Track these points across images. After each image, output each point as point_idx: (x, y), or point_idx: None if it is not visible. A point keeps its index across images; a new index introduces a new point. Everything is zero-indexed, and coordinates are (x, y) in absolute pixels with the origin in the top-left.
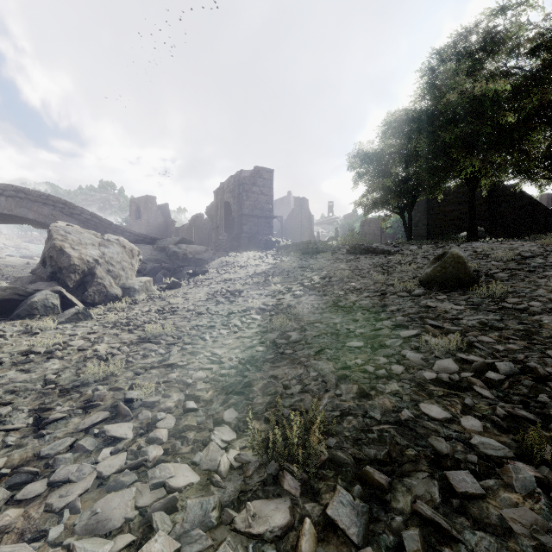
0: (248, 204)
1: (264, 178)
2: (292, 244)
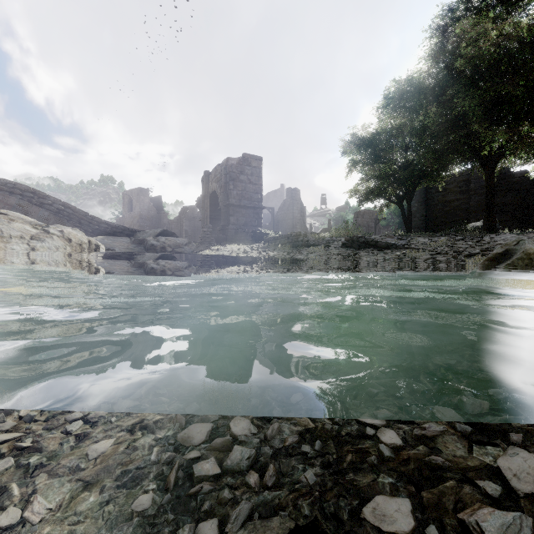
0: (235, 194)
1: (252, 166)
2: (280, 236)
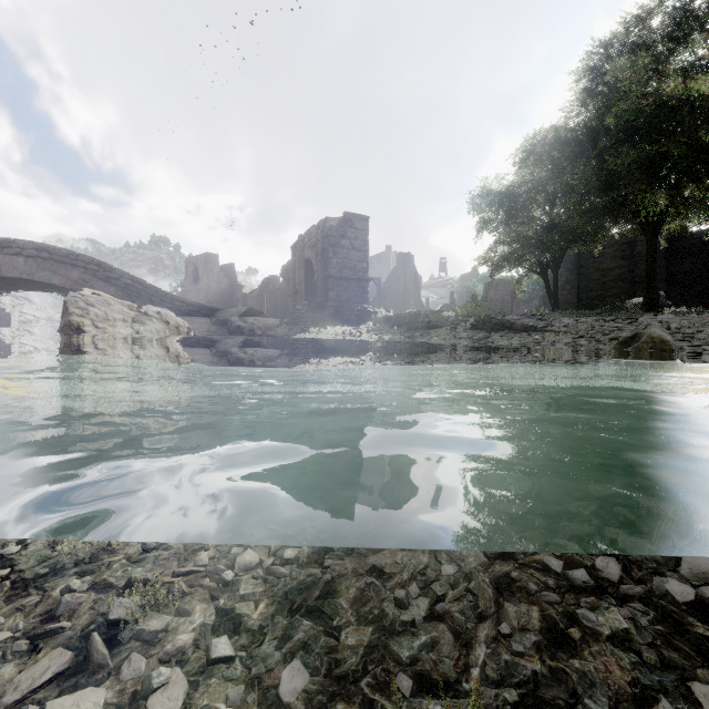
0: (336, 263)
1: (356, 227)
2: (395, 316)
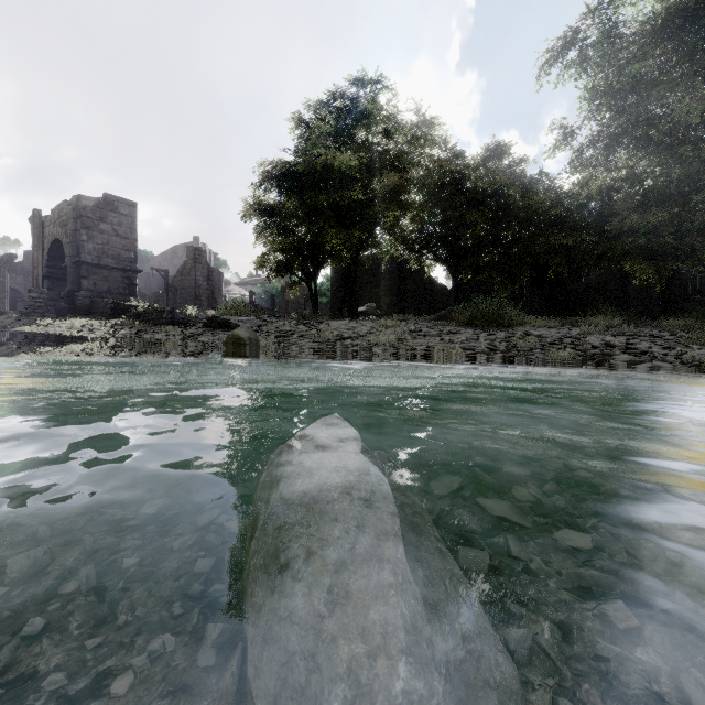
0: (92, 248)
1: (121, 212)
2: (144, 311)
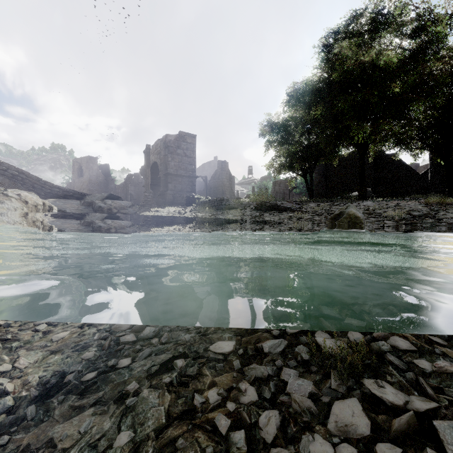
0: (173, 165)
1: (187, 142)
2: (208, 201)
